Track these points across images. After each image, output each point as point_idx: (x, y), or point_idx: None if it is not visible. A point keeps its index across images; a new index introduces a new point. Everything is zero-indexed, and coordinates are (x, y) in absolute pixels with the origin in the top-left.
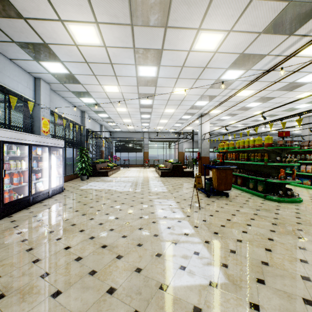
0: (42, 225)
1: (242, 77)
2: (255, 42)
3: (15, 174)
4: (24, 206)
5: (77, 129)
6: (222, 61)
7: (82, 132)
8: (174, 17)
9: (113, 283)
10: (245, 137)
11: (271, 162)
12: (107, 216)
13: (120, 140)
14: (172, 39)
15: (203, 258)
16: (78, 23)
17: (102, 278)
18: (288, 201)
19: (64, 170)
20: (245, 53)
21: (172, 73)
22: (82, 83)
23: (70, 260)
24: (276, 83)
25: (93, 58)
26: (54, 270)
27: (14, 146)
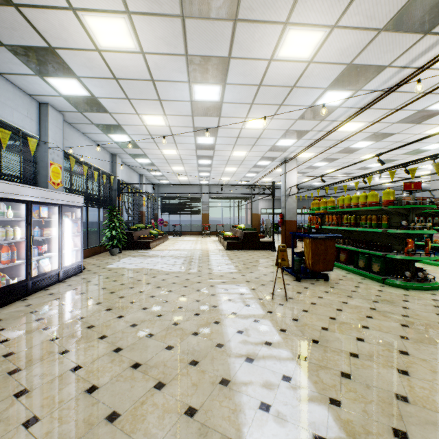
0: (42, 328)
1: (347, 102)
2: (371, 46)
3: (4, 247)
4: (18, 296)
5: (105, 180)
6: (319, 76)
7: (112, 185)
8: (248, 3)
9: (147, 438)
10: (347, 193)
11: (392, 228)
12: (144, 312)
13: (169, 197)
14: (245, 40)
15: (298, 388)
16: (99, 13)
17: (127, 427)
18: (420, 287)
19: (85, 240)
20: (355, 63)
21: (244, 95)
22: (110, 112)
23: (78, 391)
24: (398, 112)
25: (125, 71)
26: (48, 411)
27: (2, 204)
